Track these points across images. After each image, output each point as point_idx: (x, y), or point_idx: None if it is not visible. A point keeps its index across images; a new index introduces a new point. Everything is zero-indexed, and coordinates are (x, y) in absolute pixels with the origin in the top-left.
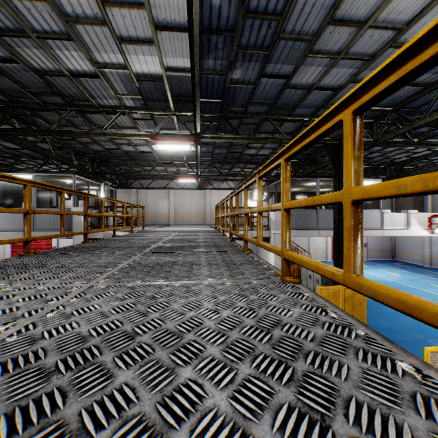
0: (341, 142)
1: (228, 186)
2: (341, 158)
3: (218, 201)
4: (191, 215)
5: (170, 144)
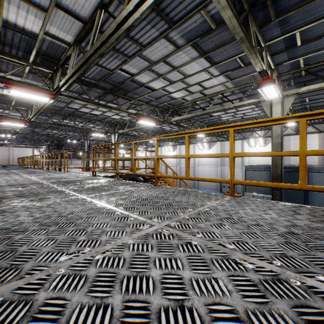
0: (60, 143)
1: (26, 146)
2: (59, 147)
3: (19, 153)
4: (0, 160)
5: (2, 141)
